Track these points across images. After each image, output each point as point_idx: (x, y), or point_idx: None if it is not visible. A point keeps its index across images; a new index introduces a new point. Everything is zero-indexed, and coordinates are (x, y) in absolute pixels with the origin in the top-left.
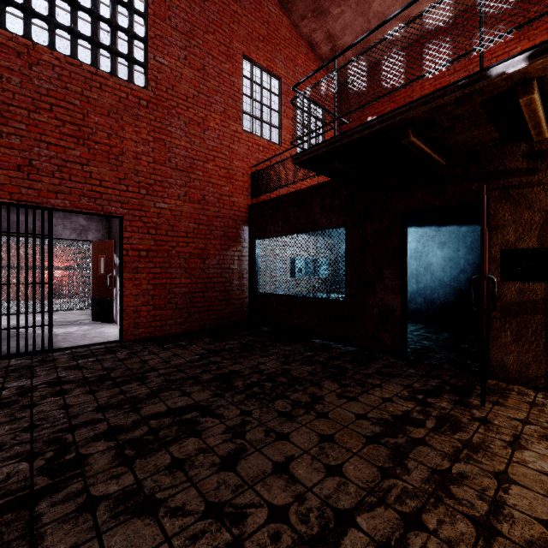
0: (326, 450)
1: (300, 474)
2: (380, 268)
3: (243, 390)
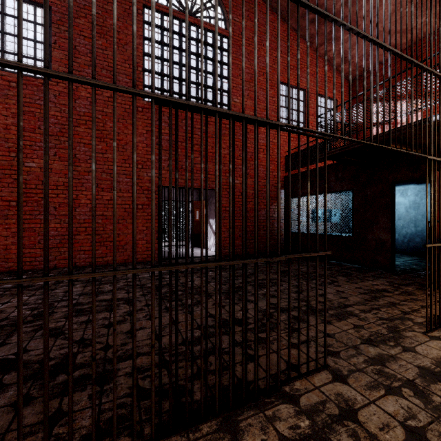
0: (340, 294)
1: (329, 297)
2: (376, 216)
3: (294, 276)
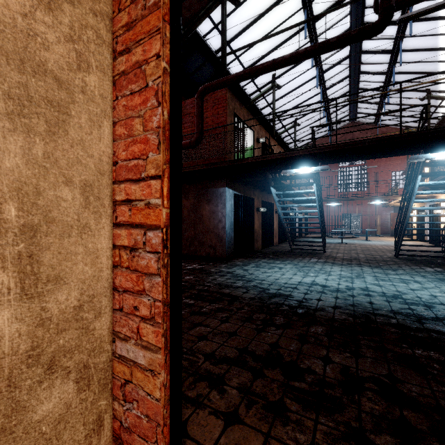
0: None
1: None
2: None
3: None
